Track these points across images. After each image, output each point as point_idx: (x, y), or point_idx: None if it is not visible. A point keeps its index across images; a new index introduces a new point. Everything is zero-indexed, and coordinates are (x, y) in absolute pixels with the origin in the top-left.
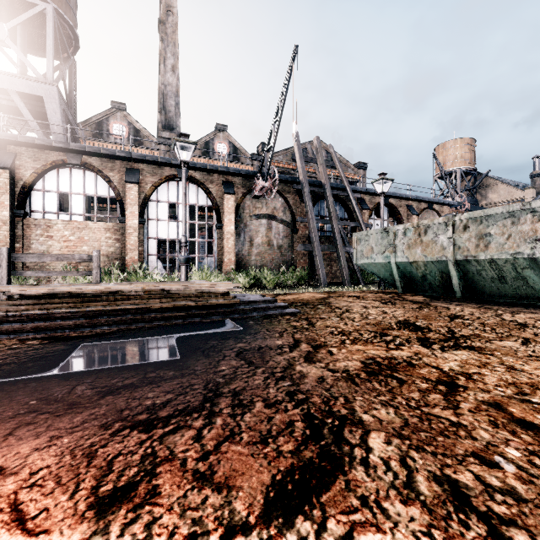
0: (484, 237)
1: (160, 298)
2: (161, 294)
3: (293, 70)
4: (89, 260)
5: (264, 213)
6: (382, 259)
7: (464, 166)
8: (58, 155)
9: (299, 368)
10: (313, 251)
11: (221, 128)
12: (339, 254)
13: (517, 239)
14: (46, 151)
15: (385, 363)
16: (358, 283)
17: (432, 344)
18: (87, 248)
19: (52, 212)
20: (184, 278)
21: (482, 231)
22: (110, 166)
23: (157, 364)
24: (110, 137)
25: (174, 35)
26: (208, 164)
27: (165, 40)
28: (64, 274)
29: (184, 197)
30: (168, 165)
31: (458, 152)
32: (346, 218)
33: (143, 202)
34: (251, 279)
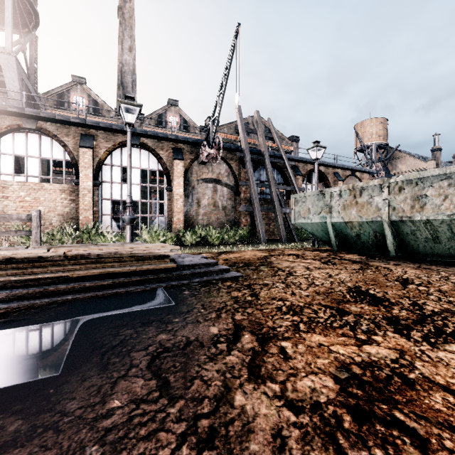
0: (420, 198)
1: (85, 263)
2: (87, 259)
3: (235, 46)
4: (29, 220)
5: (210, 178)
6: (318, 219)
7: (378, 141)
8: (13, 120)
9: (239, 399)
10: (254, 212)
11: (173, 103)
12: (277, 214)
13: (454, 200)
14: (1, 115)
15: (368, 379)
16: (293, 240)
17: (409, 330)
18: (42, 208)
19: (8, 173)
20: (129, 237)
21: (417, 193)
22: (65, 131)
23: (10, 393)
24: (71, 107)
25: (131, 19)
26: (159, 132)
27: (123, 23)
28: (0, 234)
29: (129, 158)
30: (121, 132)
31: (374, 129)
32: (282, 183)
33: (97, 166)
34: (197, 237)
